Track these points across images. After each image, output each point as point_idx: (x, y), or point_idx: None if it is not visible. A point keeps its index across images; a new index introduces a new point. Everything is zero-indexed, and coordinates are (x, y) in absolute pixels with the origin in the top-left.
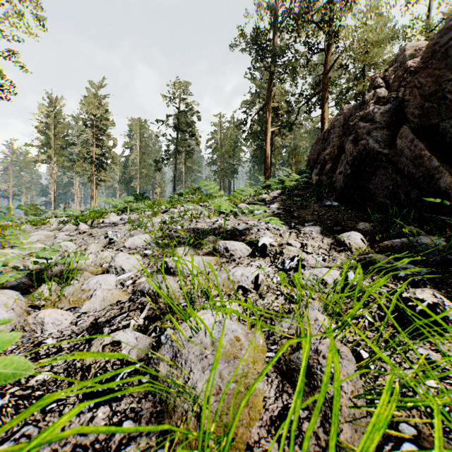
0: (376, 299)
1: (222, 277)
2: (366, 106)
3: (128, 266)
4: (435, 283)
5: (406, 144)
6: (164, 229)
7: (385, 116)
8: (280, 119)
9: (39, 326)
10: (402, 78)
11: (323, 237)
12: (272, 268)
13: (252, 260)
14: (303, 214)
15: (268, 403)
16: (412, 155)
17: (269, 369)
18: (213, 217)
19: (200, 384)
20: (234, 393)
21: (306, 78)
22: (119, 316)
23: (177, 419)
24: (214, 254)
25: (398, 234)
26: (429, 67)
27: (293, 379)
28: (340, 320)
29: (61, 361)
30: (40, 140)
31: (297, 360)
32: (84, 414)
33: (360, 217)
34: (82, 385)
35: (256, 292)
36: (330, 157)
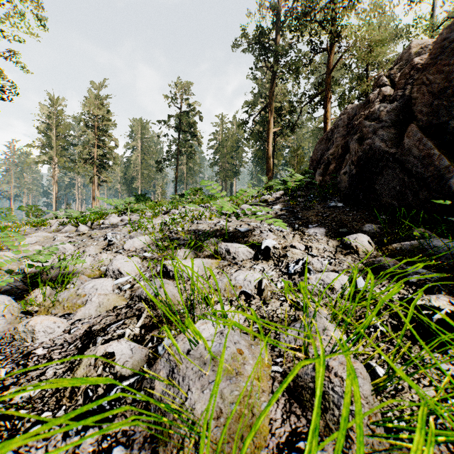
0: (387, 306)
1: (223, 282)
2: (371, 105)
3: (127, 269)
4: (449, 289)
5: (414, 143)
6: (165, 230)
7: (392, 114)
8: (282, 119)
9: (30, 335)
10: (409, 76)
11: (328, 239)
12: (276, 272)
13: (255, 264)
14: (307, 215)
15: (275, 426)
16: (420, 155)
17: (275, 386)
18: (215, 219)
19: (198, 406)
20: (237, 416)
21: (308, 78)
22: (114, 324)
23: (173, 446)
24: (215, 257)
25: (406, 236)
26: (438, 63)
27: (301, 398)
28: (350, 330)
29: (50, 374)
30: (41, 141)
31: (306, 376)
32: (71, 438)
33: (366, 218)
34: (55, 424)
35: (260, 298)
36: (334, 157)
